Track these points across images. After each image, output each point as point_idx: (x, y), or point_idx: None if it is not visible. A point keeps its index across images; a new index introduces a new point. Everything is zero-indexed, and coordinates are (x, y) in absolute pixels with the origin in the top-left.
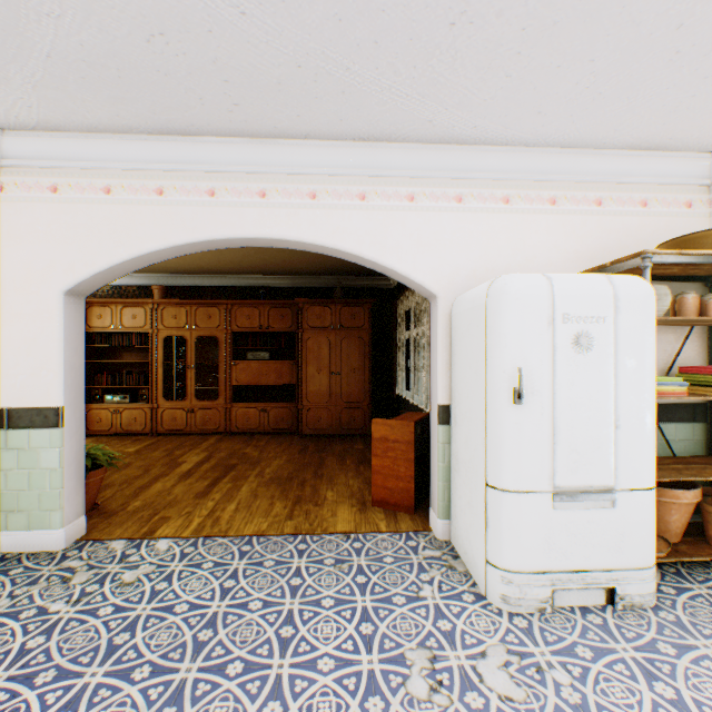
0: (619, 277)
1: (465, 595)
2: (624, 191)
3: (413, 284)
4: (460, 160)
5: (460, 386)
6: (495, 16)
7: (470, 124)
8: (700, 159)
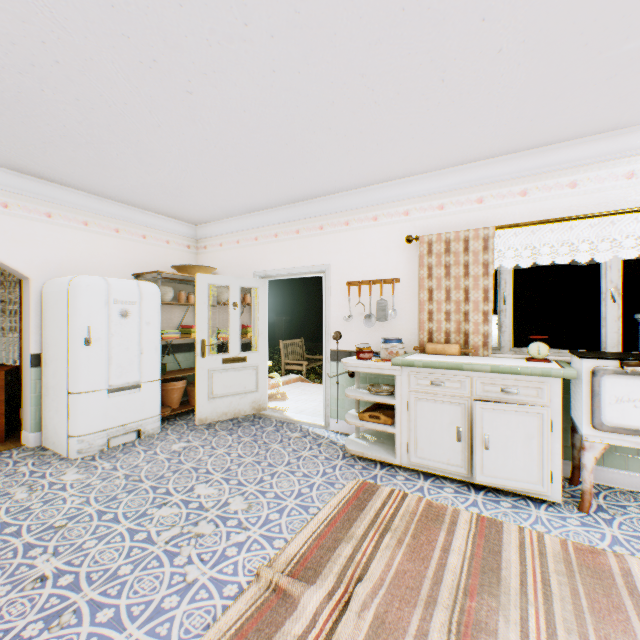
0: (144, 283)
1: (54, 461)
2: (159, 234)
3: (7, 267)
4: (51, 191)
5: (50, 340)
6: (72, 151)
7: (58, 176)
8: (193, 227)
